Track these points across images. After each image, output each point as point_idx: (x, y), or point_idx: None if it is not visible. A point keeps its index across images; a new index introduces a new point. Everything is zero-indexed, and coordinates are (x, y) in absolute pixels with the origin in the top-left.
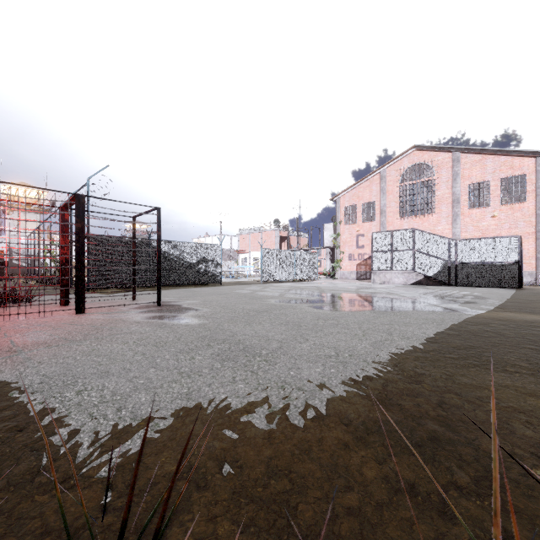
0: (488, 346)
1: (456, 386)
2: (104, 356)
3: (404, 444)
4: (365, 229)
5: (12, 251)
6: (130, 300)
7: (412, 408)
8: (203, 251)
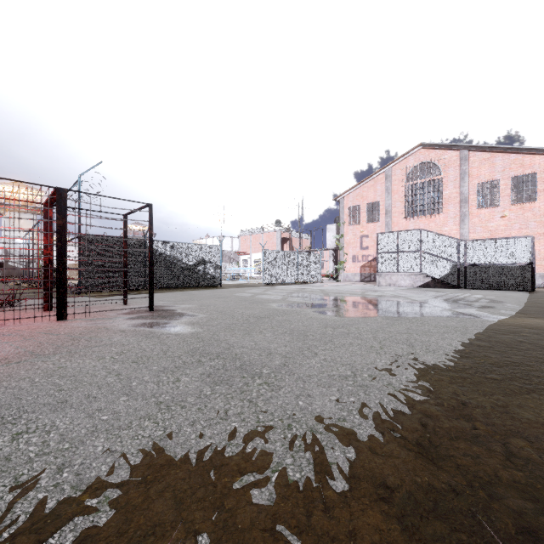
0: (532, 362)
1: (519, 425)
2: (69, 377)
3: (482, 541)
4: (370, 229)
5: (7, 253)
6: (121, 305)
7: (473, 466)
8: (202, 253)
